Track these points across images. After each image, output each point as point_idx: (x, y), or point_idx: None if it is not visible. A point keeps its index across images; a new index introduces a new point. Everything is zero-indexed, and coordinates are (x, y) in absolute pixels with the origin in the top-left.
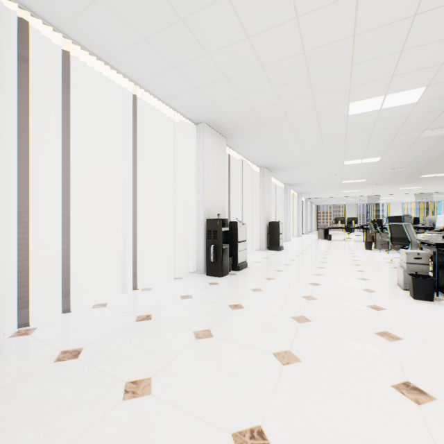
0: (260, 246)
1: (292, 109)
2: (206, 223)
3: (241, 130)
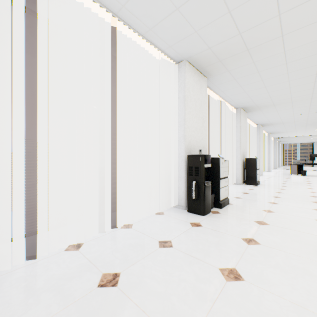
0: (236, 180)
1: (292, 23)
2: (187, 159)
3: (222, 65)
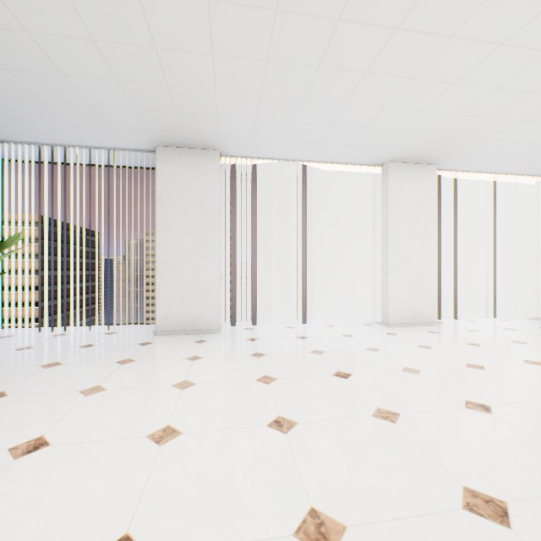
0: None
1: None
2: None
3: None
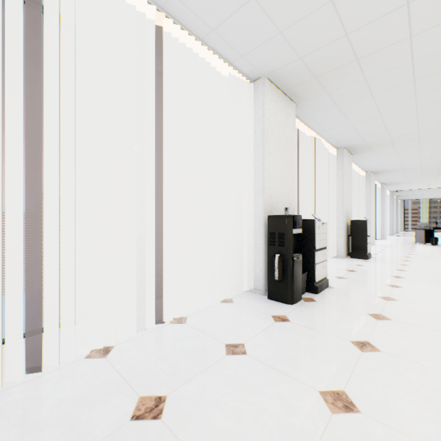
0: (337, 252)
1: (427, 16)
2: (267, 222)
3: (319, 84)
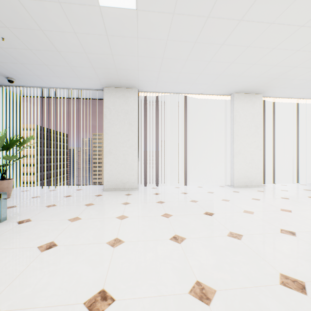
0: None
1: None
2: None
3: None
